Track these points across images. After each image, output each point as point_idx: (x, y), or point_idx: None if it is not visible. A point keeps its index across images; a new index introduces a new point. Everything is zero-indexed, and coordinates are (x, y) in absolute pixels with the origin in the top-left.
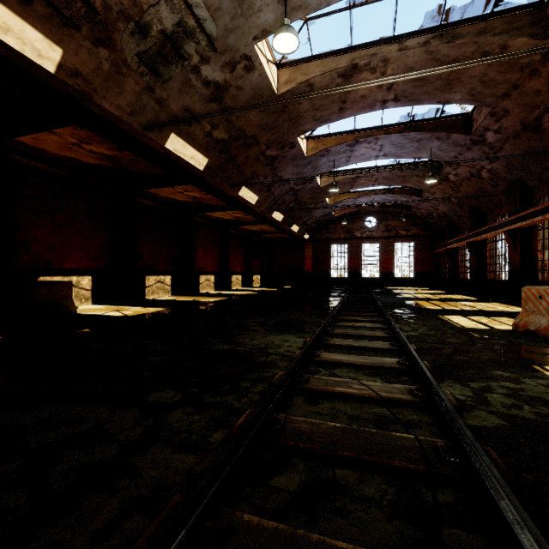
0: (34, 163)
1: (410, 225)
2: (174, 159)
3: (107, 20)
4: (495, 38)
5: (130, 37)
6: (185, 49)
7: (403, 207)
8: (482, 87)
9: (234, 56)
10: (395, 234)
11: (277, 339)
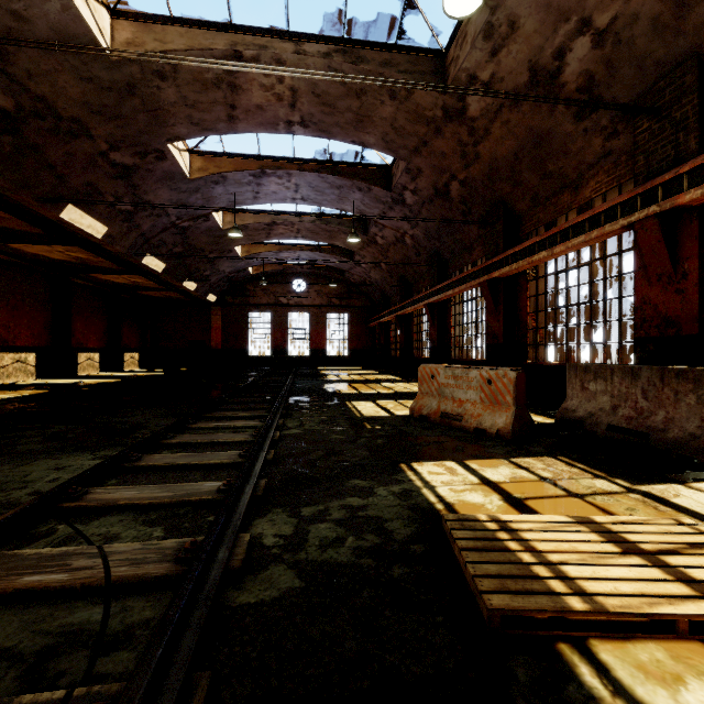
0: None
1: (344, 293)
2: None
3: None
4: (399, 75)
5: None
6: None
7: (336, 270)
8: (395, 134)
9: None
10: (328, 303)
11: (45, 467)
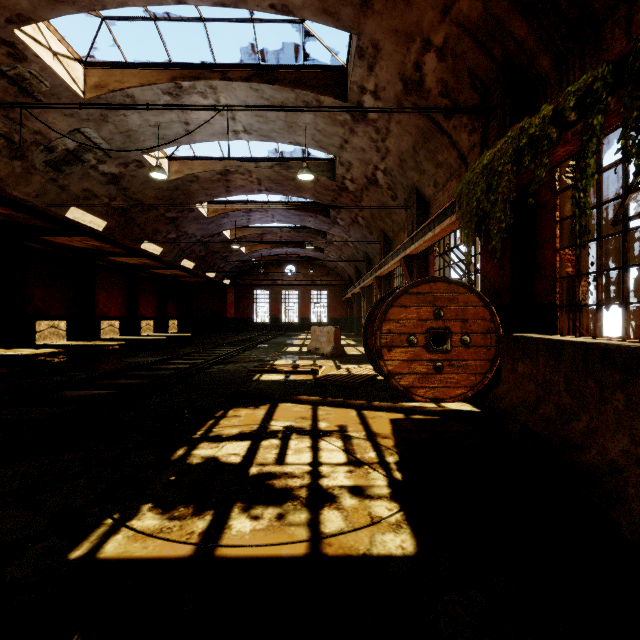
0: None
1: (324, 275)
2: (74, 223)
3: (23, 146)
4: None
5: (40, 153)
6: (85, 157)
7: (317, 258)
8: (318, 194)
9: (127, 160)
10: (312, 283)
11: (153, 359)
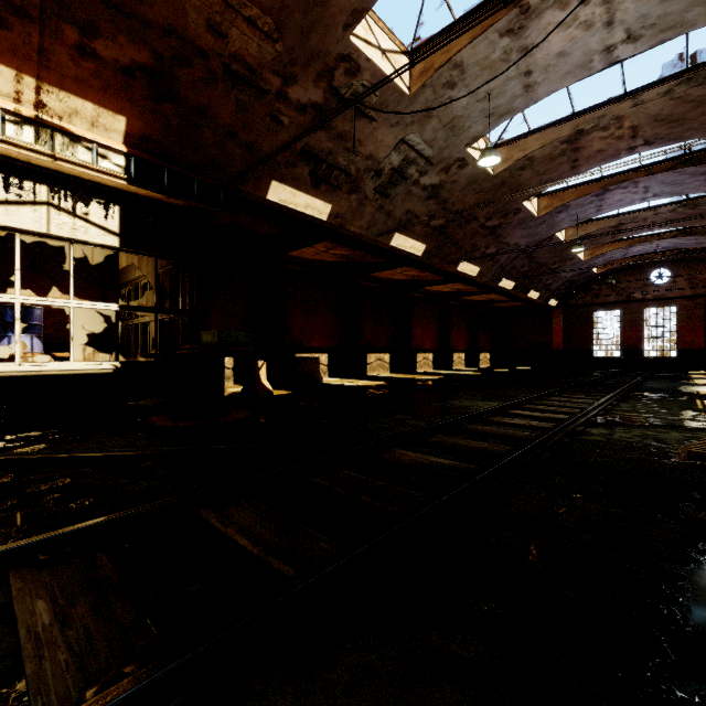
0: (294, 267)
1: None
2: (396, 252)
3: (357, 177)
4: None
5: (370, 180)
6: (408, 172)
7: None
8: None
9: (448, 162)
10: None
11: (481, 403)
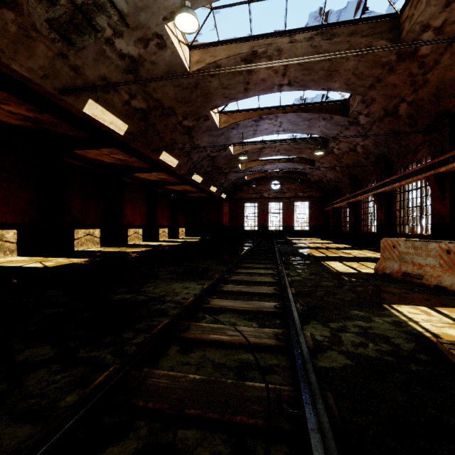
0: None
1: (306, 188)
2: (94, 124)
3: None
4: (362, 39)
5: (38, 2)
6: (97, 21)
7: (301, 173)
8: (355, 78)
9: (146, 33)
10: (295, 195)
11: (179, 286)
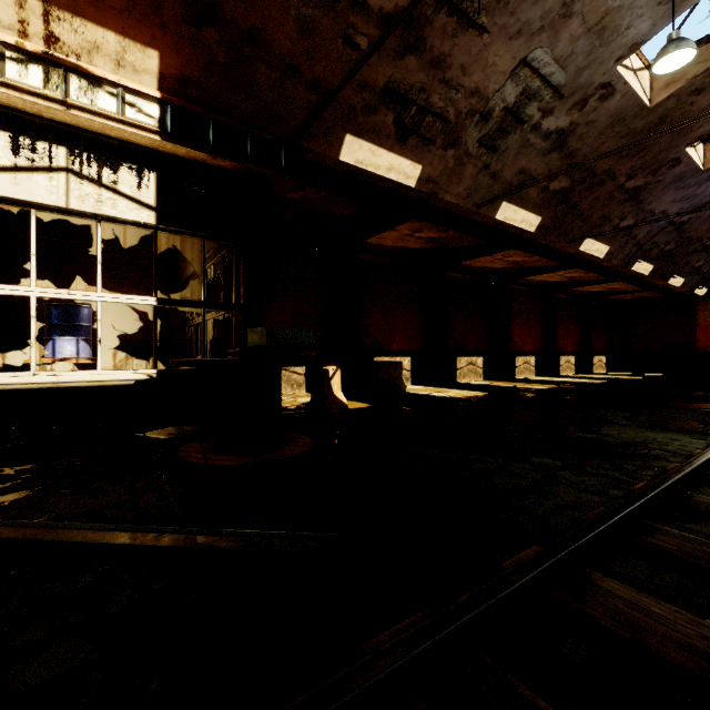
0: (372, 257)
1: None
2: (501, 228)
3: (457, 124)
4: None
5: (474, 128)
6: (526, 112)
7: None
8: None
9: (586, 92)
10: None
11: (659, 436)
